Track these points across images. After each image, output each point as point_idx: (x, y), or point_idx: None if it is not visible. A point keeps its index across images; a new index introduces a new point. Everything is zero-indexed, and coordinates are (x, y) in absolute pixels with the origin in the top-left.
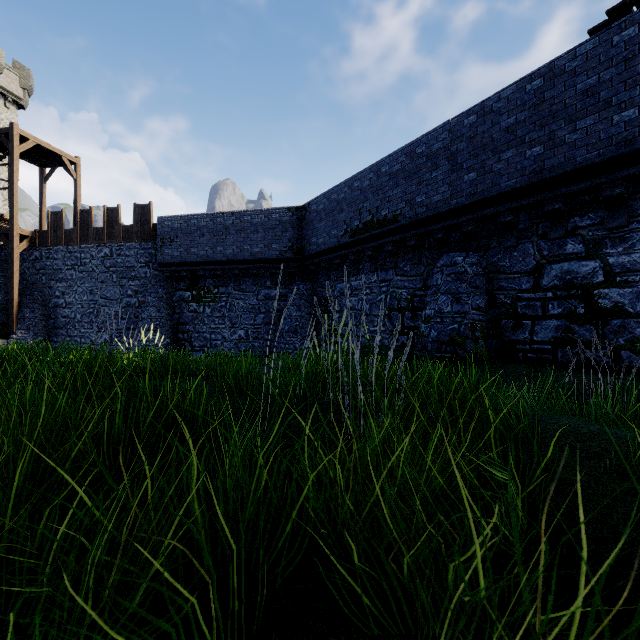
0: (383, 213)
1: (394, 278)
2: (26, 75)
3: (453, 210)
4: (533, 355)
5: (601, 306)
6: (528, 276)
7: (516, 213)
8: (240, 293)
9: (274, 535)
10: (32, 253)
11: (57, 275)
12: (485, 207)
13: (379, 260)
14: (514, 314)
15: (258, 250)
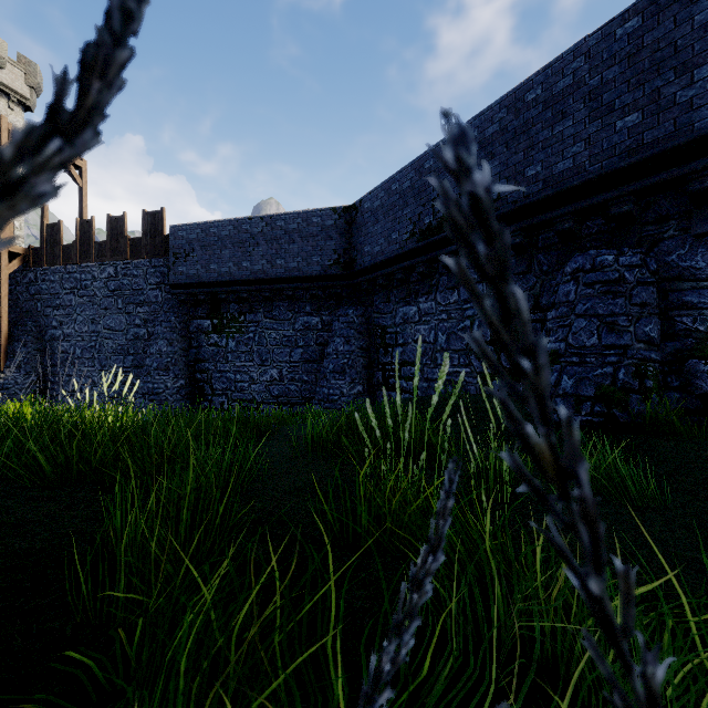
0: None
1: None
2: (33, 71)
3: (594, 181)
4: None
5: None
6: None
7: None
8: (272, 321)
9: None
10: (26, 275)
11: (54, 301)
12: (658, 169)
13: None
14: None
15: (294, 265)
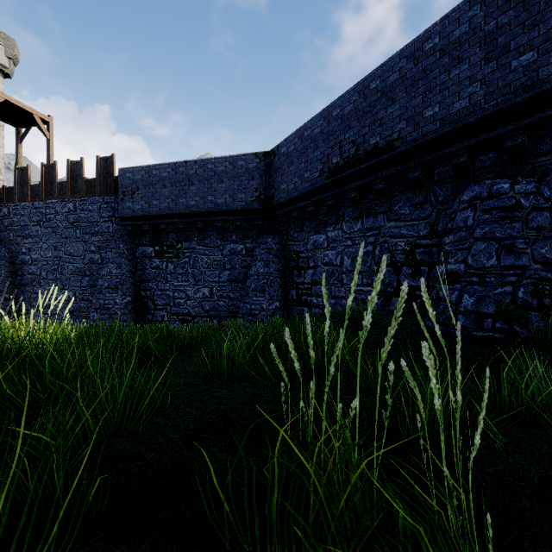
0: (372, 141)
1: (386, 224)
2: (11, 45)
3: (489, 117)
4: None
5: None
6: None
7: None
8: (204, 248)
9: None
10: (0, 210)
11: (23, 231)
12: None
13: (364, 203)
14: None
15: (222, 201)
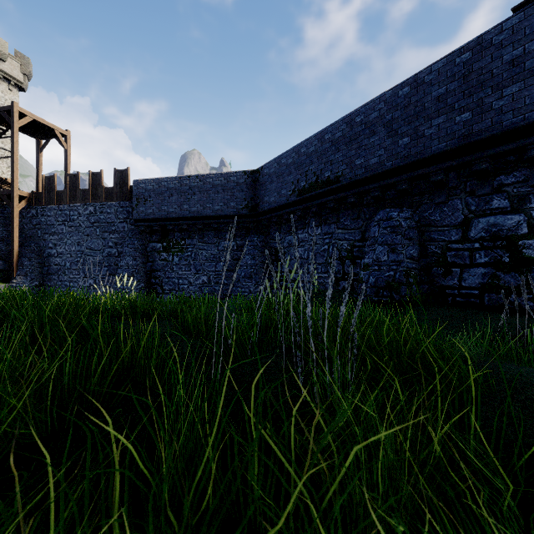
0: (326, 175)
1: (336, 231)
2: (26, 63)
3: (389, 171)
4: (461, 299)
5: (525, 255)
6: (457, 229)
7: (446, 173)
8: (203, 244)
9: (220, 532)
10: (29, 211)
11: (50, 229)
12: (418, 168)
13: (323, 216)
14: (444, 262)
15: (218, 208)
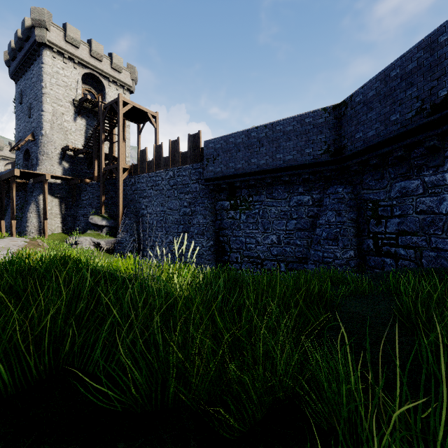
0: None
1: None
2: (133, 71)
3: None
4: None
5: None
6: None
7: None
8: (272, 200)
9: None
10: (130, 180)
11: (143, 194)
12: None
13: None
14: None
15: (290, 157)
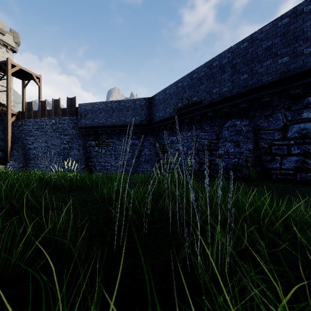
0: (194, 99)
1: (200, 134)
2: (17, 36)
3: (234, 96)
4: (282, 176)
5: None
6: (278, 131)
7: (271, 96)
8: (119, 142)
9: None
10: (17, 122)
11: (29, 133)
12: (253, 93)
13: (192, 124)
14: (270, 153)
15: (129, 120)
